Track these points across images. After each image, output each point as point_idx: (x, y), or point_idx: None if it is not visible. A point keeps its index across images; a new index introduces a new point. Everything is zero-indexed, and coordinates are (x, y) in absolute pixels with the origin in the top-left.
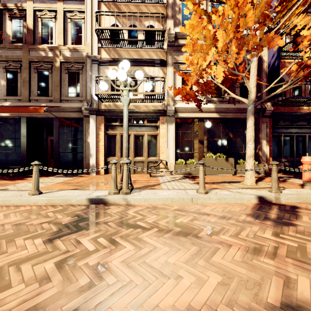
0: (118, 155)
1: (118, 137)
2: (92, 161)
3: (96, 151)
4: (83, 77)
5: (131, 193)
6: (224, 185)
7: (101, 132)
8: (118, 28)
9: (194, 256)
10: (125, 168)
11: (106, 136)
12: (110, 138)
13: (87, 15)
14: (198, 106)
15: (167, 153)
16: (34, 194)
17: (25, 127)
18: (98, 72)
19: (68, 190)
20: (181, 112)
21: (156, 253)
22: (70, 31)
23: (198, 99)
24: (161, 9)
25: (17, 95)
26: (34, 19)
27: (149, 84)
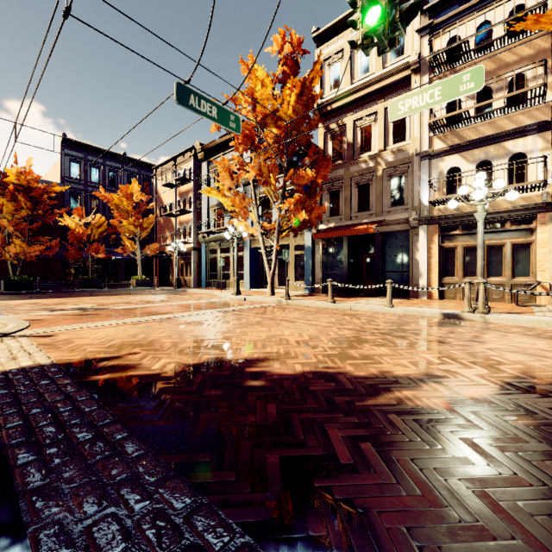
0: (459, 275)
1: (459, 251)
2: (422, 282)
3: (427, 270)
4: (408, 180)
5: (489, 314)
6: None
7: (433, 245)
8: (461, 111)
9: None
10: (481, 287)
11: (440, 250)
12: (446, 252)
13: None
14: None
15: None
16: (389, 306)
17: (347, 246)
18: (428, 169)
19: (414, 307)
20: None
21: (518, 339)
22: (392, 128)
23: None
24: (540, 41)
25: (338, 214)
26: (353, 130)
27: (513, 193)
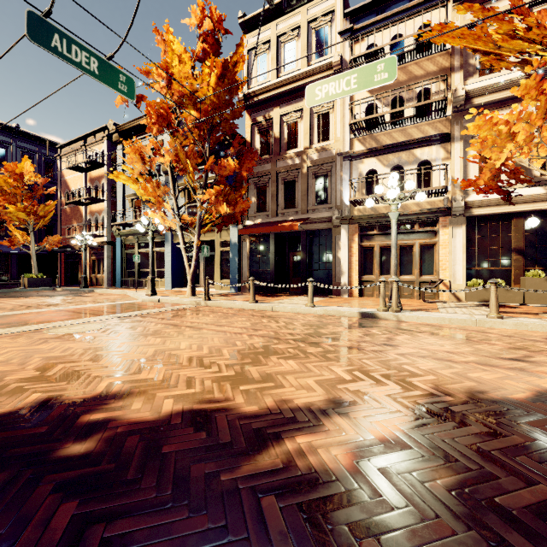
0: (377, 273)
1: (377, 250)
2: (344, 280)
3: (349, 268)
4: (332, 179)
5: (401, 312)
6: (543, 315)
7: (354, 244)
8: (378, 115)
9: (458, 344)
10: (394, 286)
11: (360, 249)
12: (365, 251)
13: (337, 104)
14: (506, 199)
15: (452, 270)
16: (310, 306)
17: (273, 244)
18: (350, 170)
19: (334, 306)
20: (478, 208)
21: (428, 340)
22: (317, 127)
23: (504, 190)
24: (442, 60)
25: (265, 210)
26: (280, 125)
27: (422, 194)
